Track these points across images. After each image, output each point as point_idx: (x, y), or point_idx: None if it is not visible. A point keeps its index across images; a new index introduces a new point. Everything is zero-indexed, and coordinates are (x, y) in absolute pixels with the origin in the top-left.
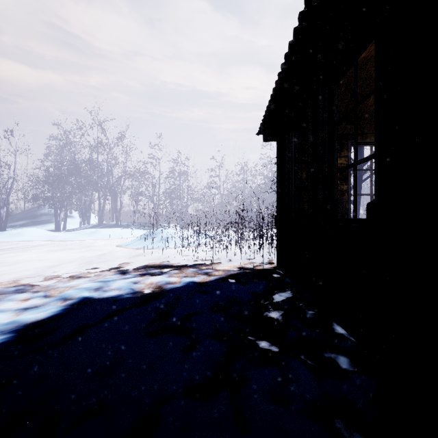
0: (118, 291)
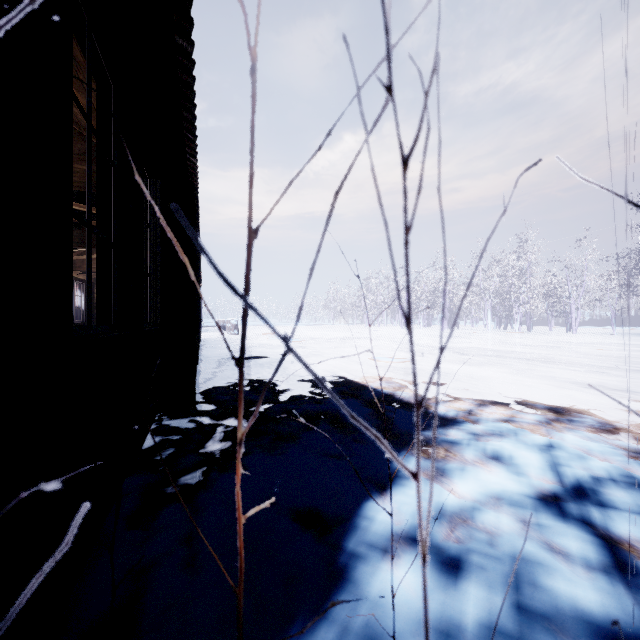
0: (459, 437)
